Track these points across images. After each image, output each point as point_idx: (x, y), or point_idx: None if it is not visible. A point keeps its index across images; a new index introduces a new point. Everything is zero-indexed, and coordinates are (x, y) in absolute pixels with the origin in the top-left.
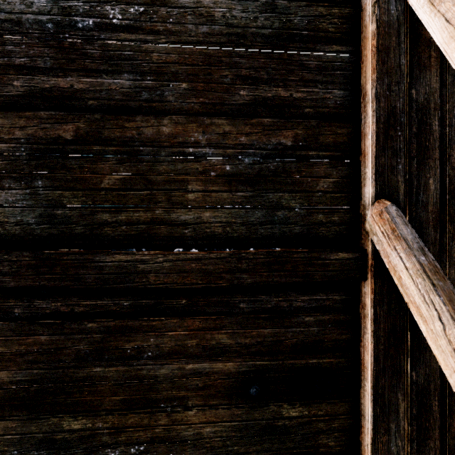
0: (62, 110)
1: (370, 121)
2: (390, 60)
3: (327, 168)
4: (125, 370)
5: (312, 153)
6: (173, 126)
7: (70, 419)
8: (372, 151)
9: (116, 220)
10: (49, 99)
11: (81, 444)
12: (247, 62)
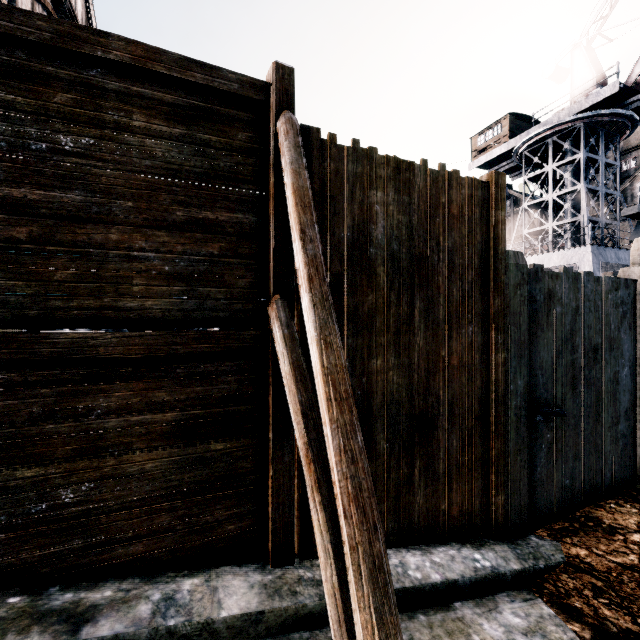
0: (16, 215)
1: (271, 242)
2: (284, 203)
3: (244, 271)
4: (77, 425)
5: (234, 261)
6: (120, 234)
7: (23, 469)
8: (272, 262)
9: (68, 306)
10: (2, 205)
11: (35, 488)
12: (182, 191)
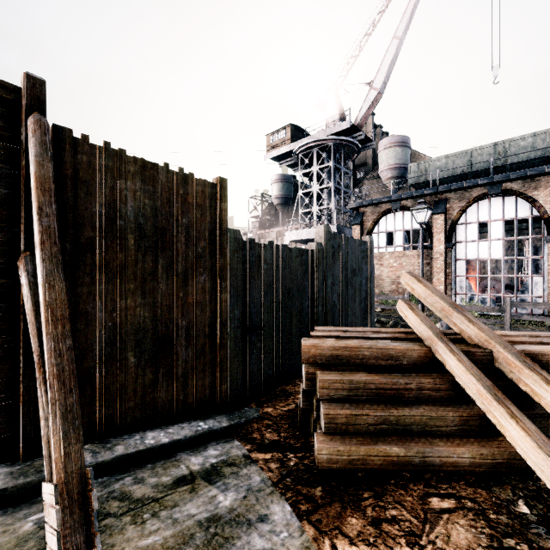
0: None
1: (23, 211)
2: None
3: None
4: None
5: None
6: None
7: None
8: (23, 226)
9: None
10: None
11: None
12: None
